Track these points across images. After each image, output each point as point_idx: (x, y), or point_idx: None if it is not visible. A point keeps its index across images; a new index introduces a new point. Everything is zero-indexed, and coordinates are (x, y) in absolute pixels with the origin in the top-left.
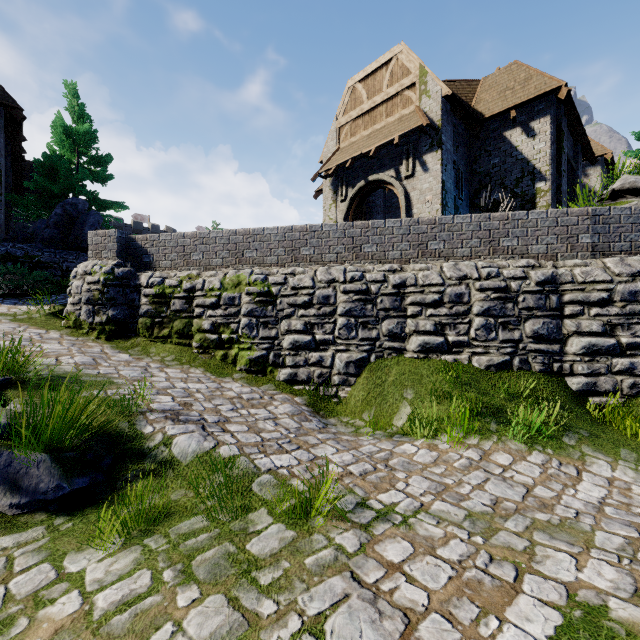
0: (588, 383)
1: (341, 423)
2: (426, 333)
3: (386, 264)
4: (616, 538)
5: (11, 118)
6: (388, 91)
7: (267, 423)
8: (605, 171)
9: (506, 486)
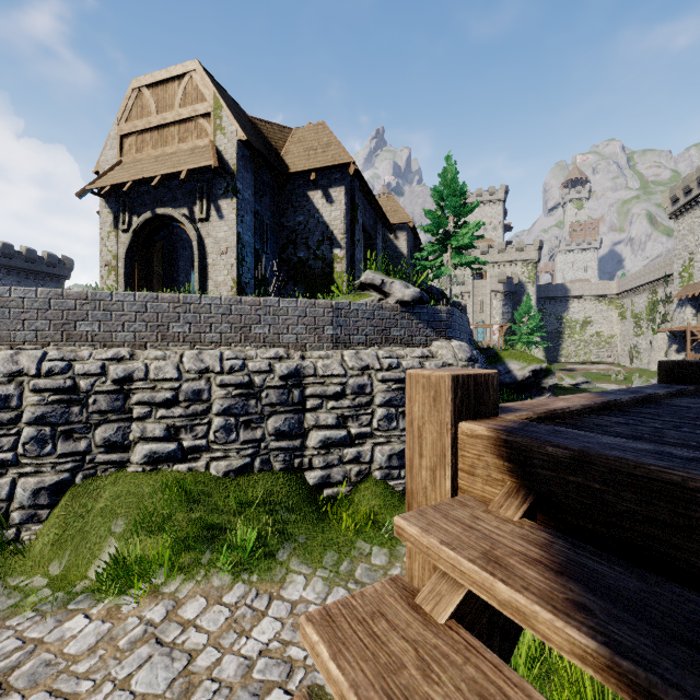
0: (323, 476)
1: (4, 590)
2: (156, 439)
3: (112, 349)
4: None
5: None
6: (181, 111)
7: None
8: (411, 236)
9: (165, 665)
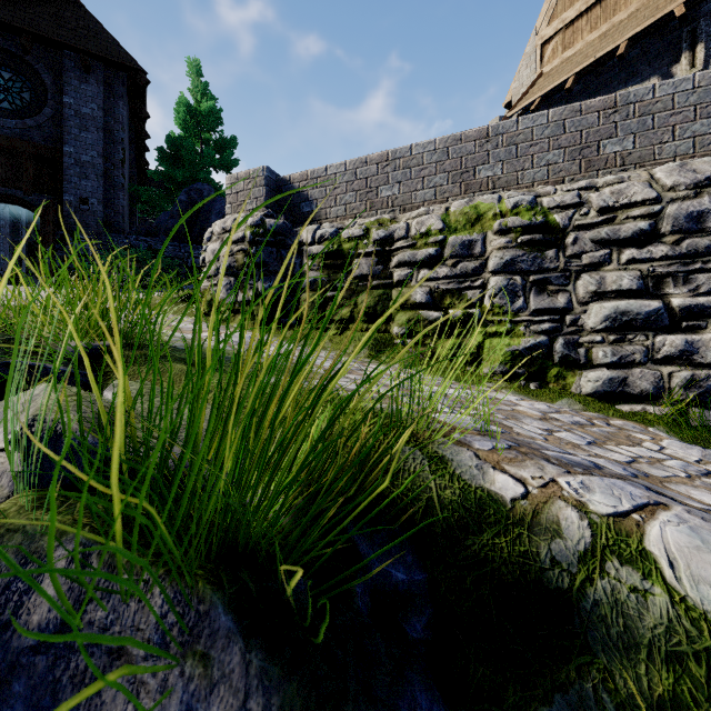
0: None
1: None
2: None
3: None
4: None
5: (134, 90)
6: None
7: None
8: None
9: None
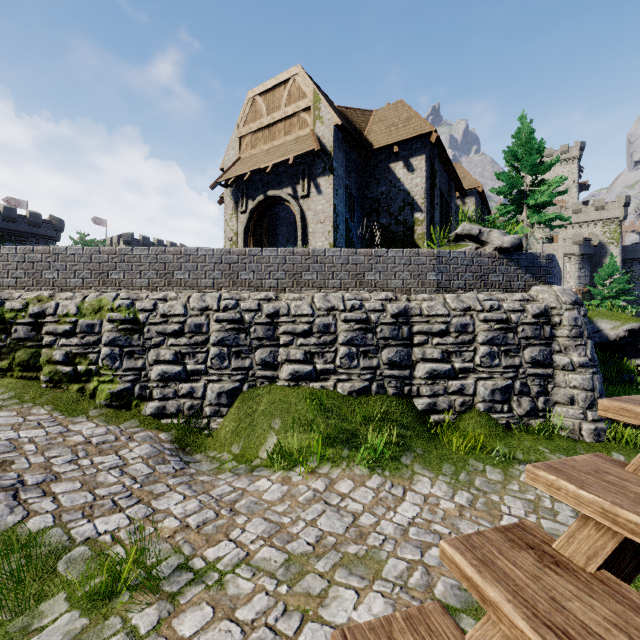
0: (430, 403)
1: (207, 458)
2: (297, 362)
3: (262, 292)
4: (402, 564)
5: None
6: (286, 110)
7: (111, 474)
8: (479, 201)
9: (337, 518)
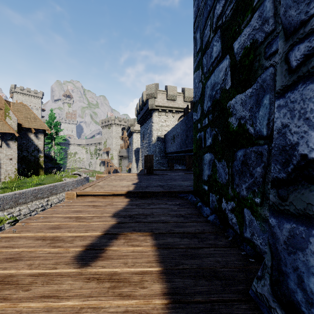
0: None
1: None
2: None
3: (45, 199)
4: None
5: None
6: None
7: None
8: None
9: None
